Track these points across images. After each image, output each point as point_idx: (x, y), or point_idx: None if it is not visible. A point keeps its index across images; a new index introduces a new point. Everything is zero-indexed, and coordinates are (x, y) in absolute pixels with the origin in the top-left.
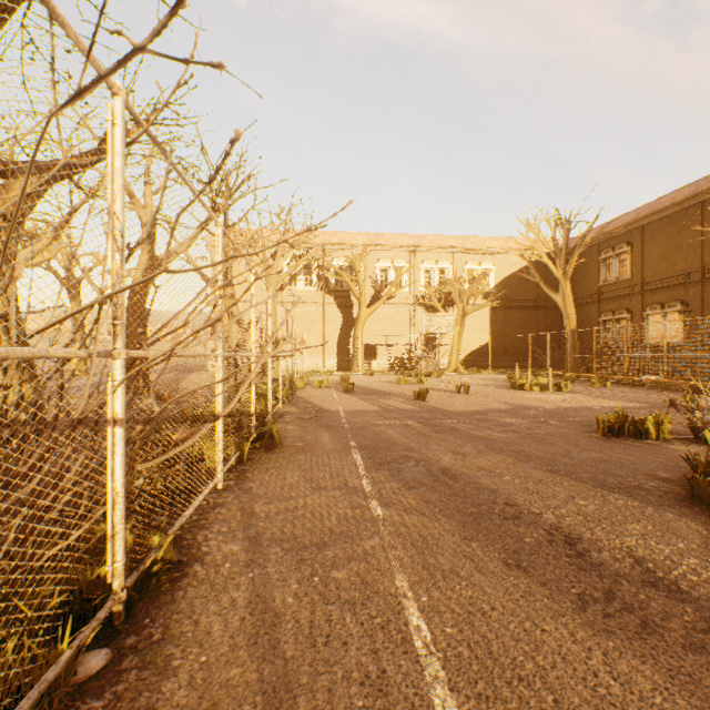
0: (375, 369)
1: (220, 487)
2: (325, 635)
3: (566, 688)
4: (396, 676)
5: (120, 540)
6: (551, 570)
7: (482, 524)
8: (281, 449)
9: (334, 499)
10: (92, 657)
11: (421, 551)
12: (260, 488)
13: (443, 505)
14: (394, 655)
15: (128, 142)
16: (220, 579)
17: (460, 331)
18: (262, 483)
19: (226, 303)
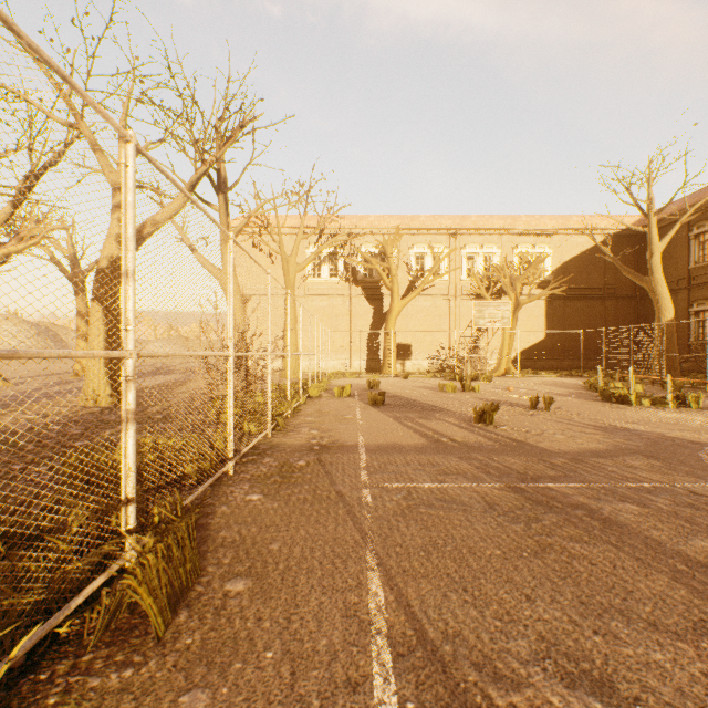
0: (409, 371)
1: None
2: None
3: None
4: None
5: None
6: None
7: None
8: (170, 623)
9: None
10: None
11: None
12: None
13: None
14: None
15: None
16: None
17: (513, 325)
18: None
19: (226, 290)
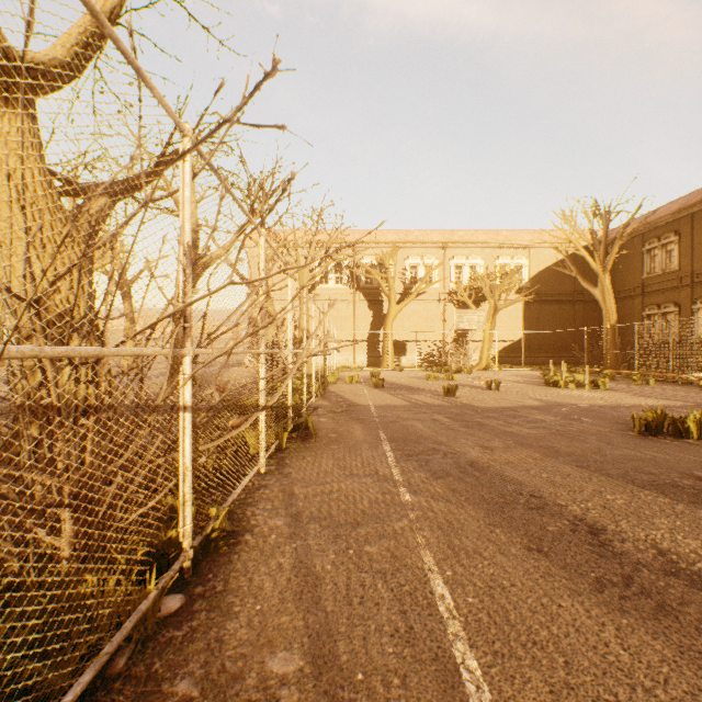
0: (404, 365)
1: (262, 471)
2: (360, 596)
3: (577, 653)
4: (422, 632)
5: (189, 507)
6: (572, 556)
7: (506, 512)
8: (315, 440)
9: (366, 485)
10: (170, 599)
11: (446, 534)
12: (298, 473)
13: (469, 494)
14: (420, 615)
15: (194, 174)
16: (268, 547)
17: (492, 326)
18: (300, 469)
19: None
